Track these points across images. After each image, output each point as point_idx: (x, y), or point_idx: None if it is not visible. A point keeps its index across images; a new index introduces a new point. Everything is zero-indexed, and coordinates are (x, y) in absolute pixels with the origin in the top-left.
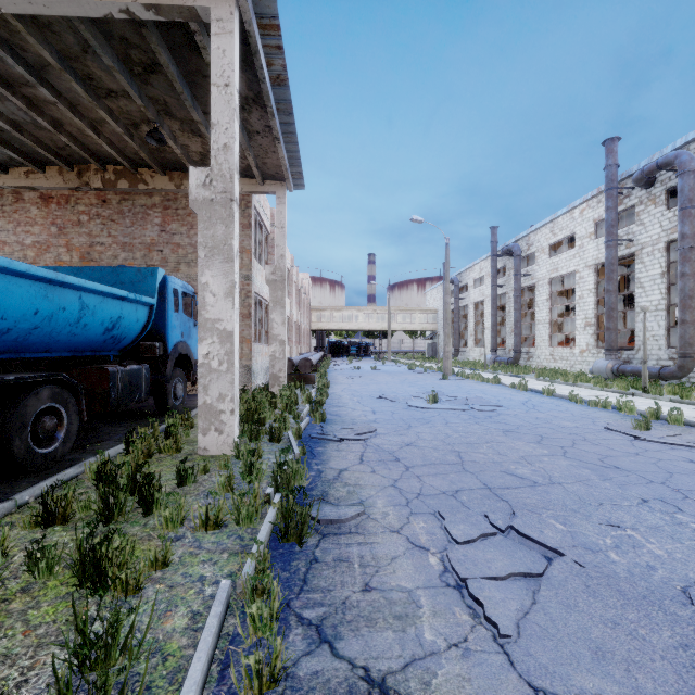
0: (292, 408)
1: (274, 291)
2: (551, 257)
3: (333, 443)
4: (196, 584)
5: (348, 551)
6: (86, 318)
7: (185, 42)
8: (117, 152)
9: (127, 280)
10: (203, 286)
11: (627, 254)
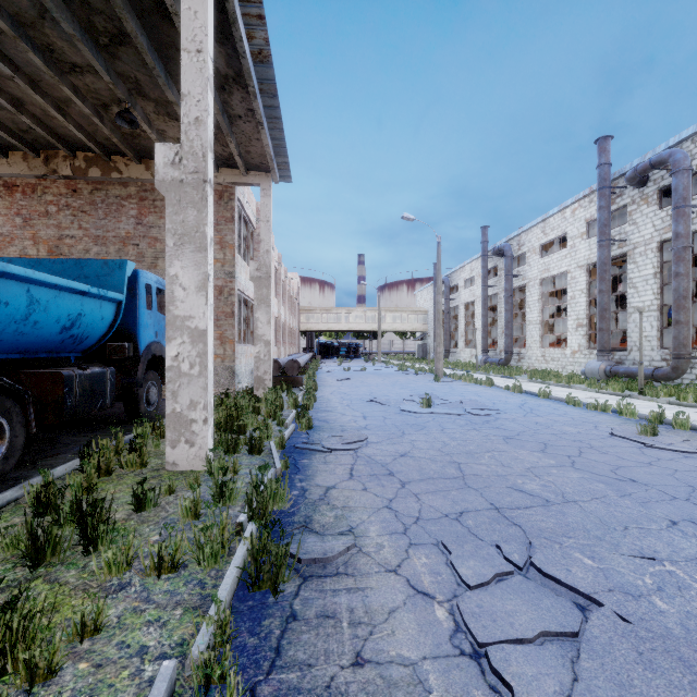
0: (277, 414)
1: (258, 289)
2: (542, 258)
3: (320, 454)
4: (132, 661)
5: (334, 601)
6: (36, 315)
7: (155, 8)
8: (87, 137)
9: (92, 274)
10: (172, 278)
11: (619, 254)
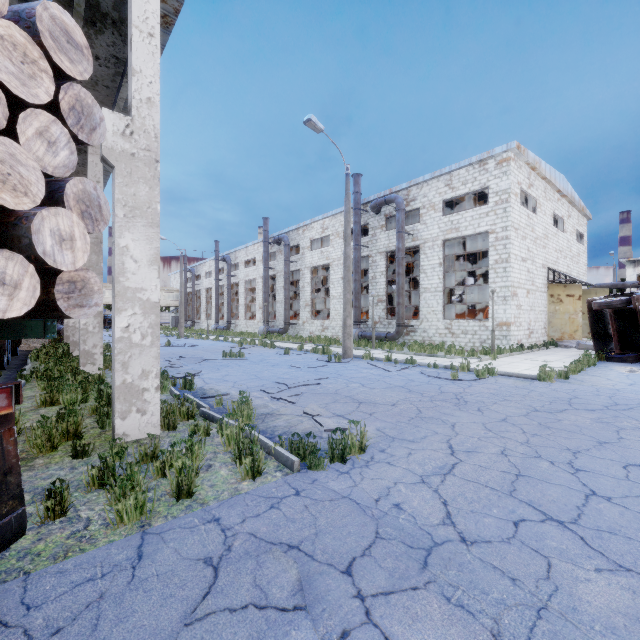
0: None
1: None
2: (246, 268)
3: None
4: None
5: None
6: None
7: None
8: None
9: None
10: None
11: (273, 274)
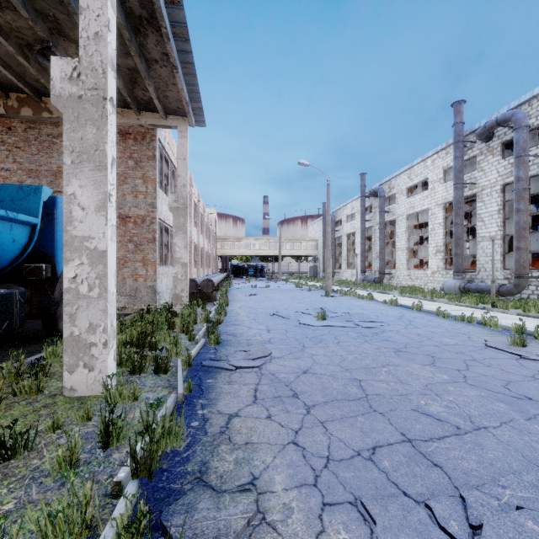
0: (189, 329)
1: (176, 217)
2: (408, 198)
3: (226, 372)
4: None
5: None
6: None
7: None
8: (16, 77)
9: (7, 198)
10: (69, 197)
11: (470, 195)
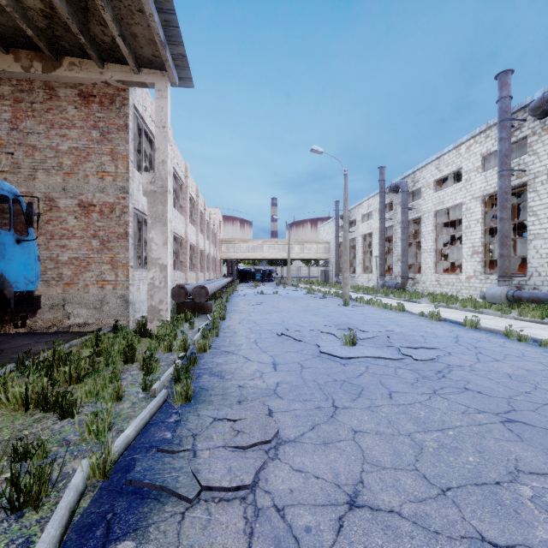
0: (151, 366)
1: (152, 205)
2: (436, 192)
3: (176, 502)
4: None
5: None
6: None
7: None
8: None
9: None
10: None
11: (517, 184)
